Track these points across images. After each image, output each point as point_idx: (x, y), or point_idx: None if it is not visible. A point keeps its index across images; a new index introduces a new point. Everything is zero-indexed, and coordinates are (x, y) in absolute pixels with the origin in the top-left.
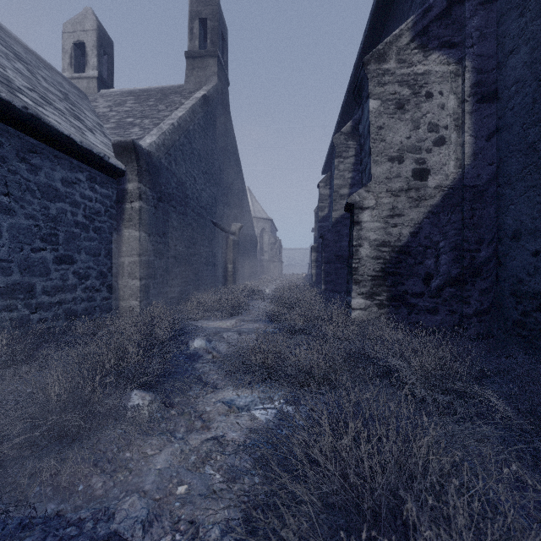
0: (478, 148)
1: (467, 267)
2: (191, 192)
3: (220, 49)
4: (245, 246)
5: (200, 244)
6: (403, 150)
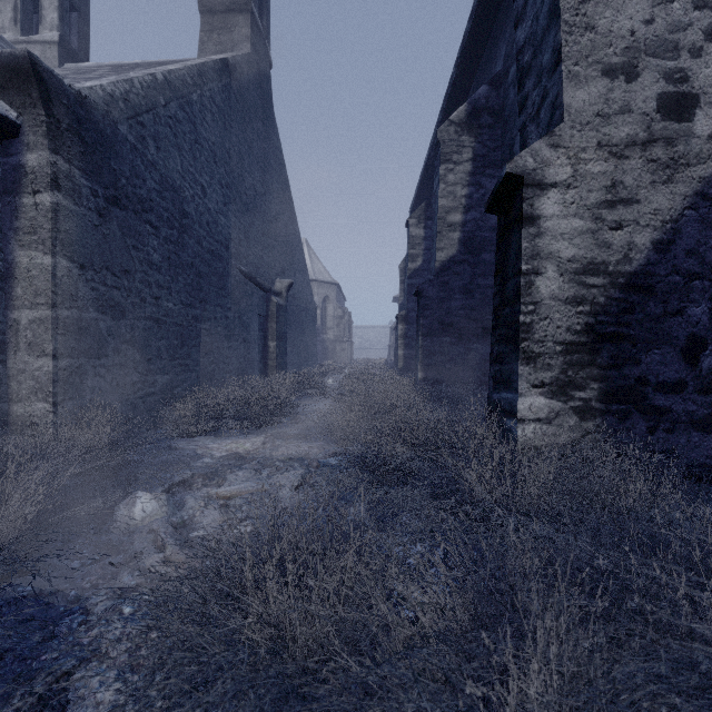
0: None
1: None
2: (195, 209)
3: (255, 3)
4: (298, 316)
5: (216, 304)
6: (637, 51)
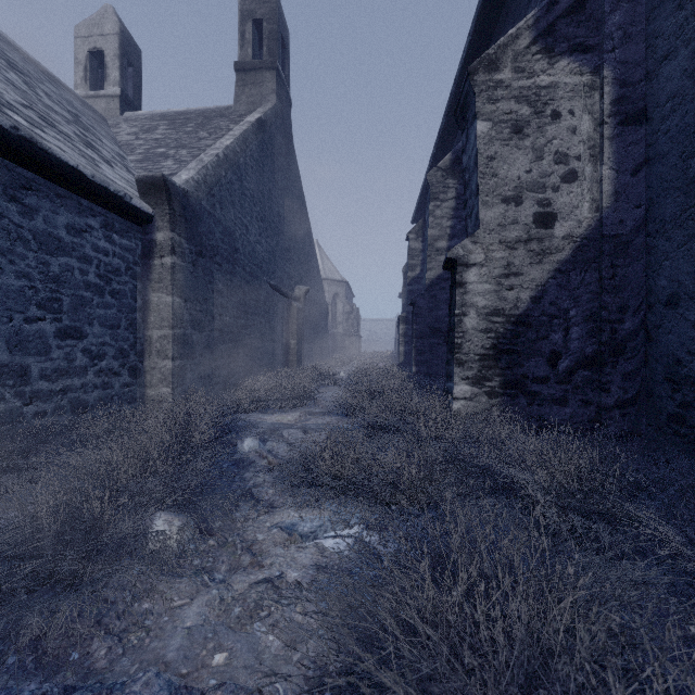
0: (620, 185)
1: (607, 343)
2: (242, 245)
3: (280, 60)
4: (313, 316)
5: (254, 313)
6: (522, 188)
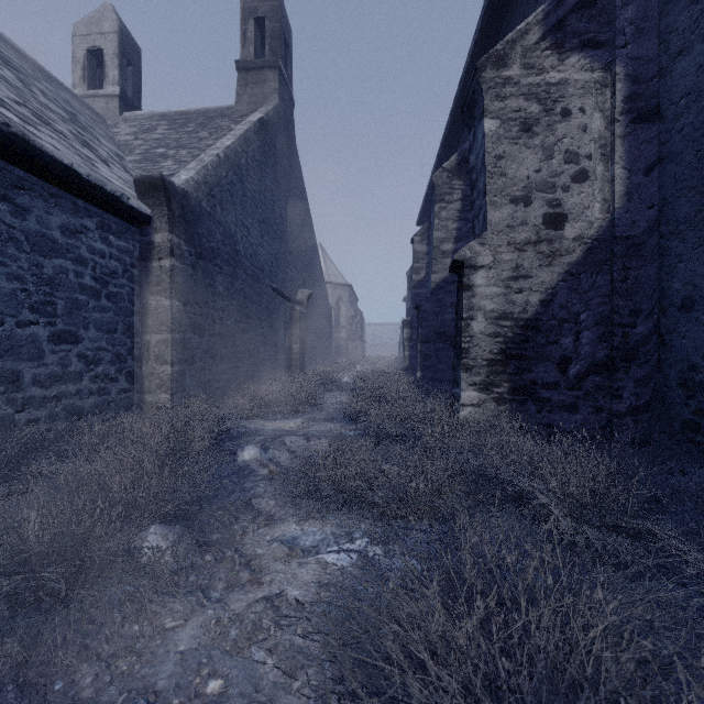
0: (632, 185)
1: (619, 348)
2: (243, 247)
3: (282, 59)
4: (316, 320)
5: (256, 317)
6: (531, 188)
